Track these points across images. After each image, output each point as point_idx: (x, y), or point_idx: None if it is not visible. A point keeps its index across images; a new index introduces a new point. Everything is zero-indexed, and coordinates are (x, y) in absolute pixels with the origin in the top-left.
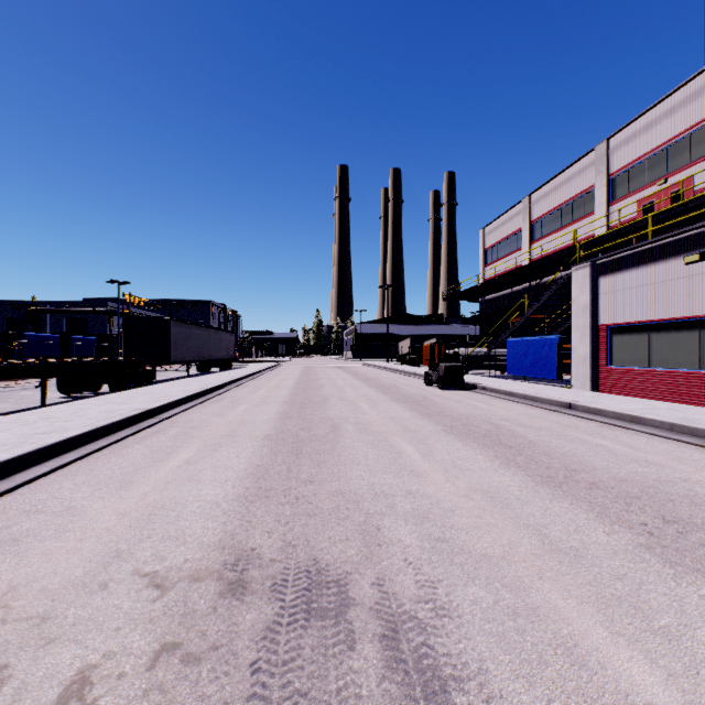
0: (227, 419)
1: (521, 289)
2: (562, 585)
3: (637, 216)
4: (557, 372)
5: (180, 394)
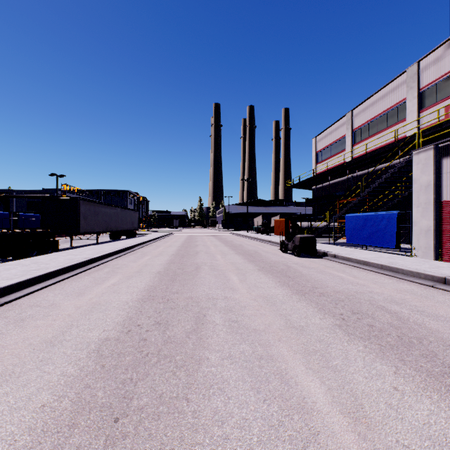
0: (80, 301)
1: (345, 179)
2: None
3: (444, 119)
4: (395, 242)
5: (56, 266)
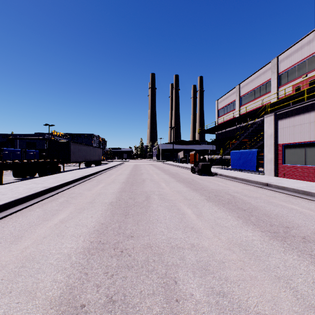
0: (92, 192)
1: (235, 128)
2: None
3: (292, 93)
4: (256, 167)
5: (70, 178)
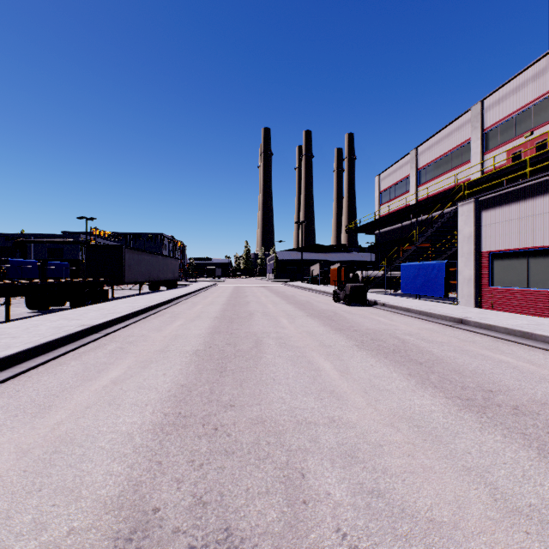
0: (163, 333)
1: (409, 223)
2: None
3: (507, 163)
4: (444, 291)
5: (126, 311)
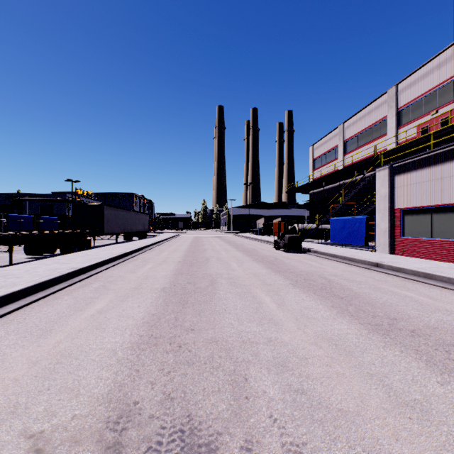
0: (137, 274)
1: (338, 185)
2: (420, 449)
3: (416, 136)
4: (365, 241)
5: (106, 256)
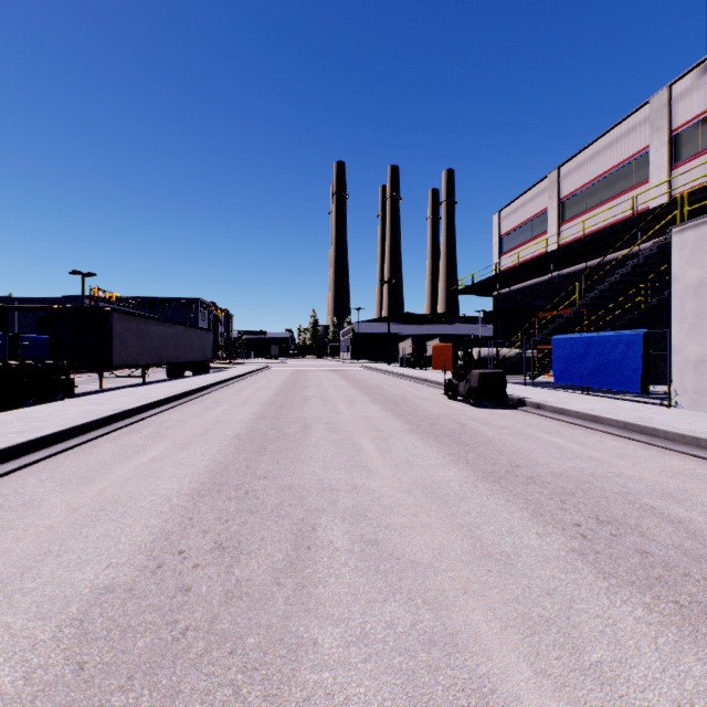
0: (81, 495)
1: (546, 279)
2: None
3: None
4: (640, 382)
5: (56, 425)
